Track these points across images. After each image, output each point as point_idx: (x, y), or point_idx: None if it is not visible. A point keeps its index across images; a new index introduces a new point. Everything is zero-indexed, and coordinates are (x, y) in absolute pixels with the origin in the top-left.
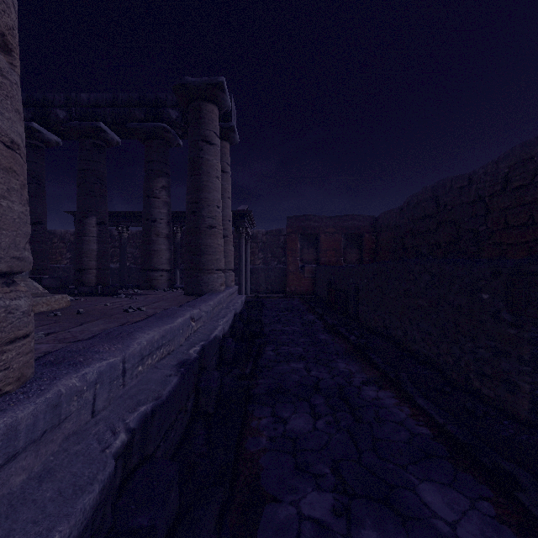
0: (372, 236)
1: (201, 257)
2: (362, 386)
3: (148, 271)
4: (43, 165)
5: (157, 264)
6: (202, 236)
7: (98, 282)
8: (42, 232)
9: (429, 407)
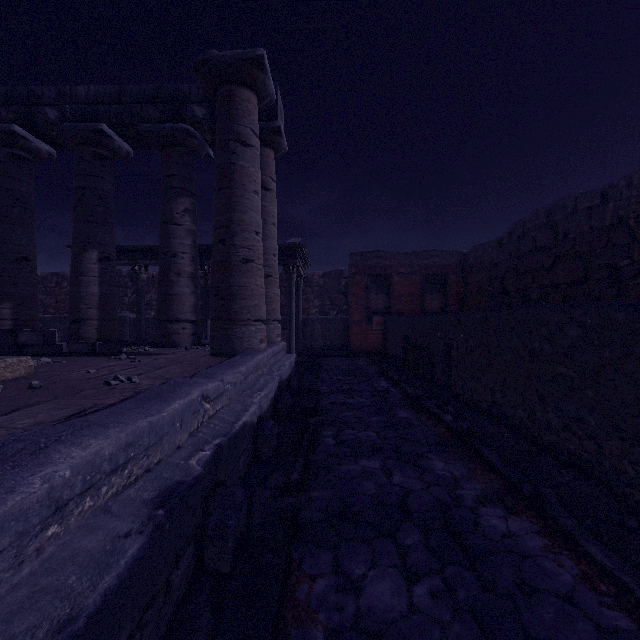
0: (460, 278)
1: (232, 303)
2: (478, 506)
3: (166, 323)
4: (30, 183)
5: (178, 313)
6: (233, 273)
7: (101, 337)
8: (29, 271)
9: (616, 565)
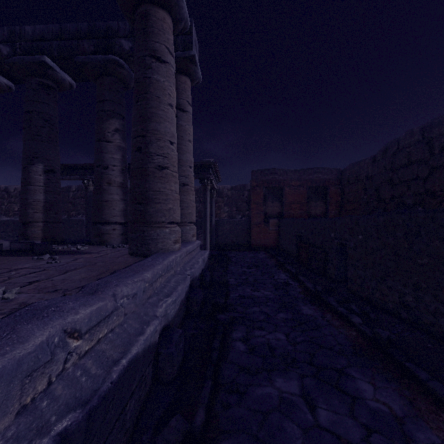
0: (338, 189)
1: (147, 206)
2: None
3: (98, 225)
4: None
5: (109, 216)
6: (149, 179)
7: (45, 237)
8: None
9: None
